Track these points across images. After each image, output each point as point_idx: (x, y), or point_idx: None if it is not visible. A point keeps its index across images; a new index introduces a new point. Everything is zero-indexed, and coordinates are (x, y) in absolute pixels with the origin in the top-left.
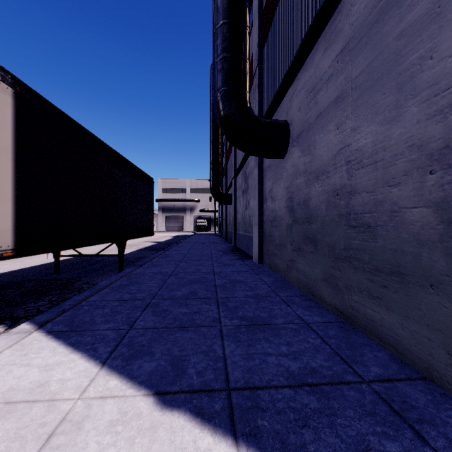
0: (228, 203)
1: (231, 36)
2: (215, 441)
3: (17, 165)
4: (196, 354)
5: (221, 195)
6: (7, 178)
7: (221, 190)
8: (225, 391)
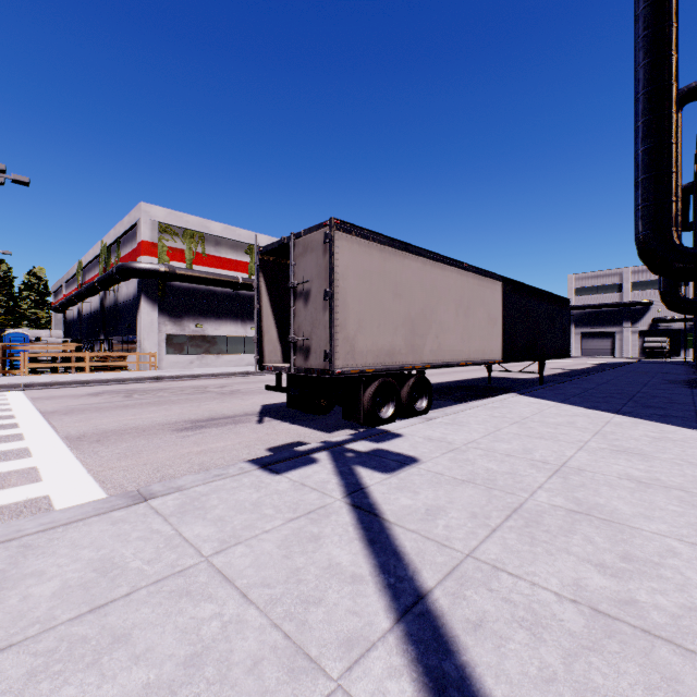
0: (695, 312)
1: (651, 187)
2: (607, 413)
3: (502, 318)
4: (605, 406)
5: (680, 301)
6: (500, 325)
7: (681, 293)
8: (616, 411)
